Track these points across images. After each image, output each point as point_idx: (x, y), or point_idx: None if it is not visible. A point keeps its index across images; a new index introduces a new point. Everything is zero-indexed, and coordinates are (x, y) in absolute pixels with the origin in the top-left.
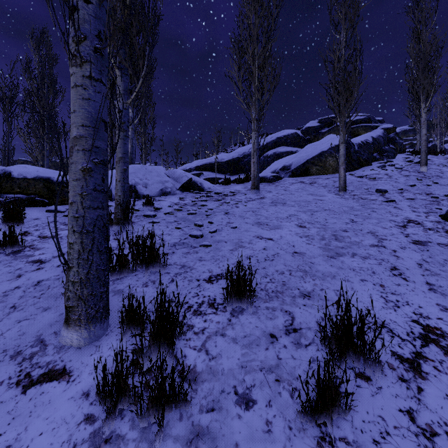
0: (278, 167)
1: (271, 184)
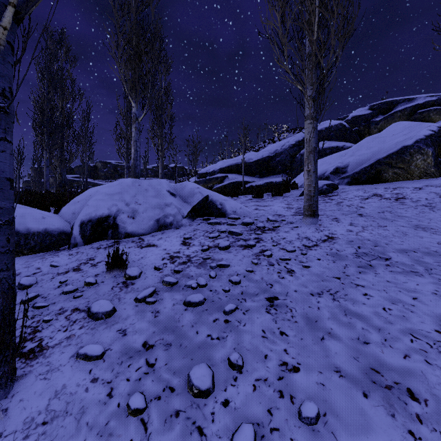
0: (328, 170)
1: (327, 199)
